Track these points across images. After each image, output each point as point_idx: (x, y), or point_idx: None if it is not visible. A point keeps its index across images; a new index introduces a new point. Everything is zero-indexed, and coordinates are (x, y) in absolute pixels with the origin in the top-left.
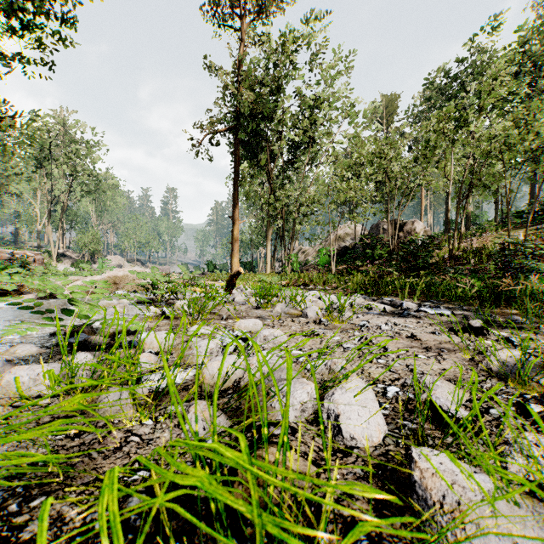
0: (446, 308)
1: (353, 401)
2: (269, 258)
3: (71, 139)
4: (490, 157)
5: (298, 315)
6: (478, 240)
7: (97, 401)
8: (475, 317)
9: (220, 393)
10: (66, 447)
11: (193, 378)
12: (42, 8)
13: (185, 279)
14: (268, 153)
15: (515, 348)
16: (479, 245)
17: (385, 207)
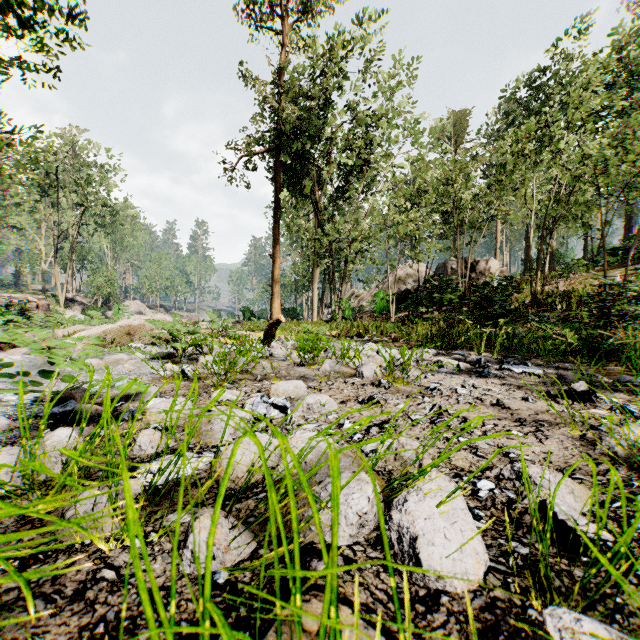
0: (535, 365)
1: (436, 514)
2: (315, 304)
3: (82, 163)
4: (583, 182)
5: (352, 375)
6: (565, 283)
7: (65, 507)
8: (576, 378)
9: (244, 491)
10: (0, 591)
11: (208, 467)
12: (44, 4)
13: (215, 328)
14: (314, 179)
15: (637, 421)
16: (567, 288)
17: (453, 244)
